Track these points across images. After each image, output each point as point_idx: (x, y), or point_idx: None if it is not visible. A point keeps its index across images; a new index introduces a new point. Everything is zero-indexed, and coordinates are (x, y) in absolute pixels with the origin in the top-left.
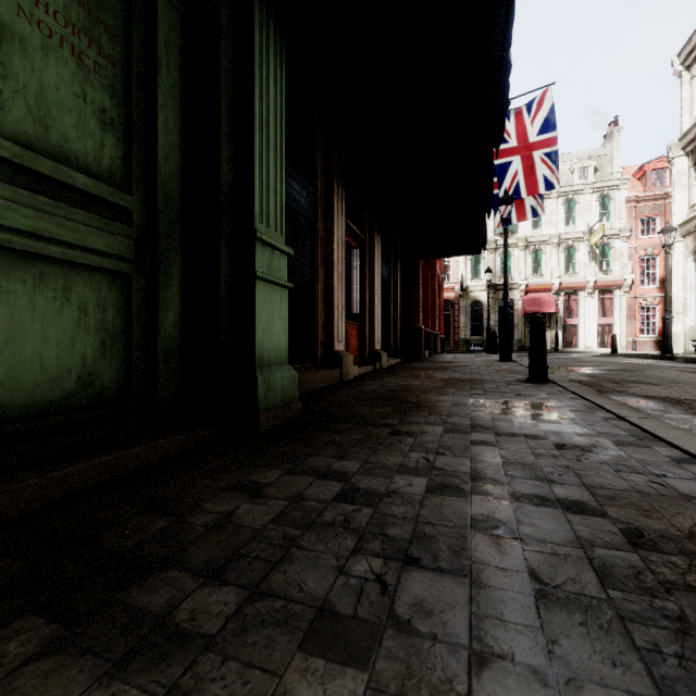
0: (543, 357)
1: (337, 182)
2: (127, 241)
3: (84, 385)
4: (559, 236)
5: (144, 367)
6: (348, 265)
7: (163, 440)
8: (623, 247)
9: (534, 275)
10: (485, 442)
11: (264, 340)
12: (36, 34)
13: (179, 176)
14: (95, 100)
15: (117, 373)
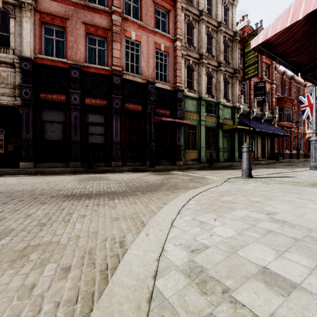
0: (277, 157)
1: (247, 134)
2: (227, 150)
3: (226, 158)
4: None
5: (228, 157)
6: (252, 143)
7: (230, 161)
8: None
9: None
10: None
11: (236, 156)
12: (224, 142)
13: (230, 146)
14: (226, 144)
15: (227, 157)
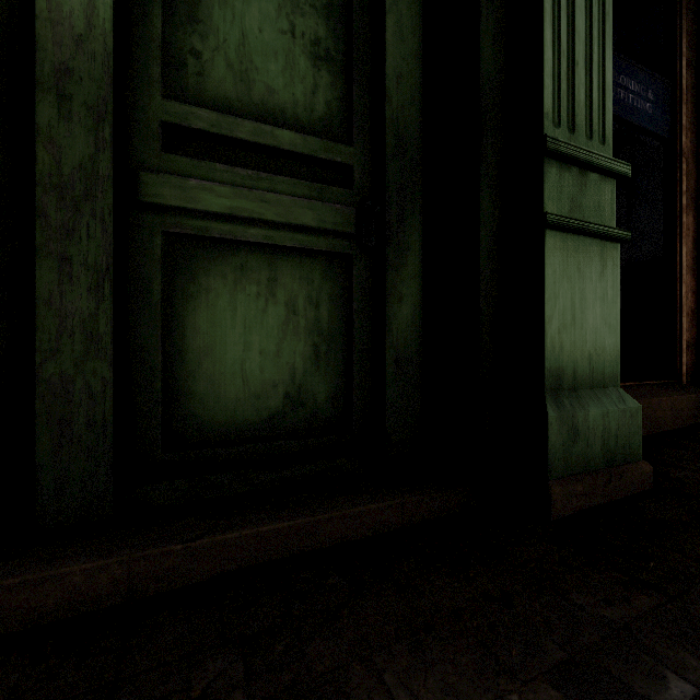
0: None
1: None
2: (345, 210)
3: (292, 404)
4: None
5: (369, 382)
6: None
7: (372, 505)
8: None
9: None
10: None
11: (563, 342)
12: None
13: (419, 101)
14: (305, 32)
15: (335, 390)
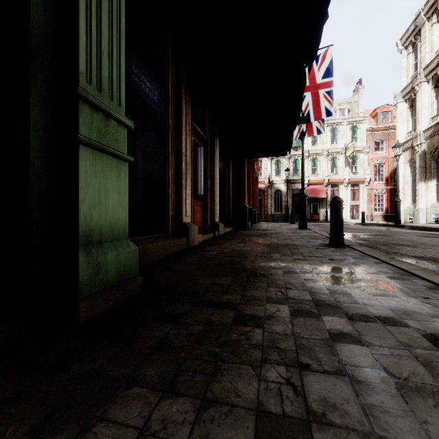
0: (341, 227)
1: (185, 89)
2: None
3: None
4: (328, 150)
5: None
6: (195, 159)
7: None
8: (365, 158)
9: (313, 174)
10: (345, 334)
11: (93, 215)
12: None
13: None
14: None
15: None
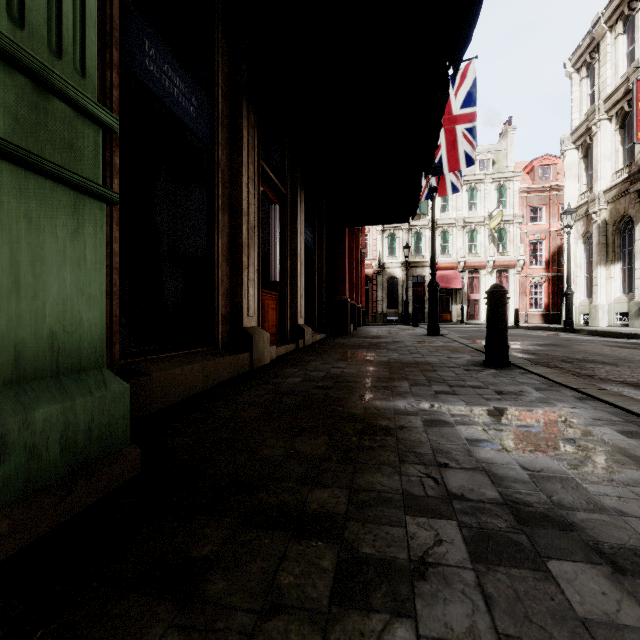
0: (504, 335)
1: (247, 102)
2: None
3: None
4: (464, 220)
5: None
6: (266, 224)
7: None
8: (517, 232)
9: (443, 254)
10: (638, 639)
11: None
12: None
13: None
14: None
15: None
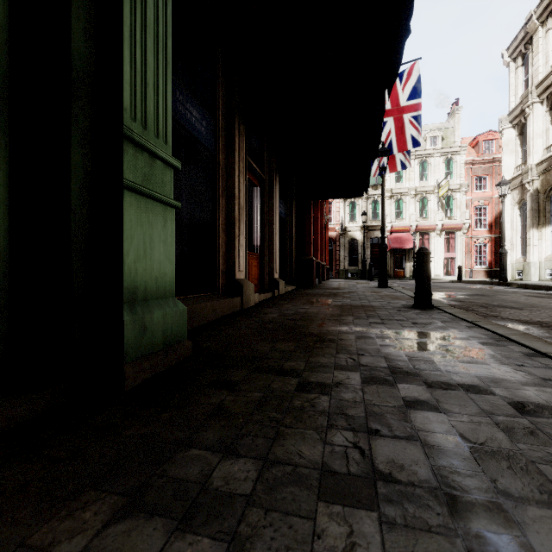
0: (428, 285)
1: (238, 117)
2: None
3: None
4: (416, 189)
5: None
6: (249, 201)
7: None
8: (463, 199)
9: (397, 219)
10: (422, 401)
11: (138, 269)
12: None
13: (4, 37)
14: None
15: None
